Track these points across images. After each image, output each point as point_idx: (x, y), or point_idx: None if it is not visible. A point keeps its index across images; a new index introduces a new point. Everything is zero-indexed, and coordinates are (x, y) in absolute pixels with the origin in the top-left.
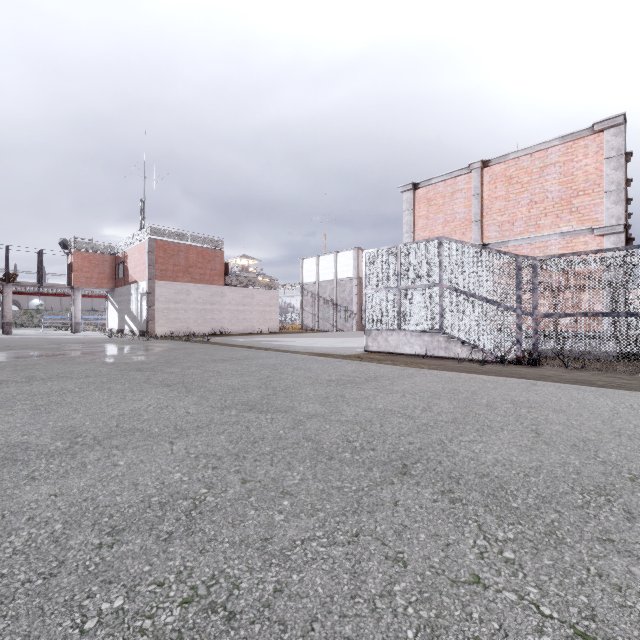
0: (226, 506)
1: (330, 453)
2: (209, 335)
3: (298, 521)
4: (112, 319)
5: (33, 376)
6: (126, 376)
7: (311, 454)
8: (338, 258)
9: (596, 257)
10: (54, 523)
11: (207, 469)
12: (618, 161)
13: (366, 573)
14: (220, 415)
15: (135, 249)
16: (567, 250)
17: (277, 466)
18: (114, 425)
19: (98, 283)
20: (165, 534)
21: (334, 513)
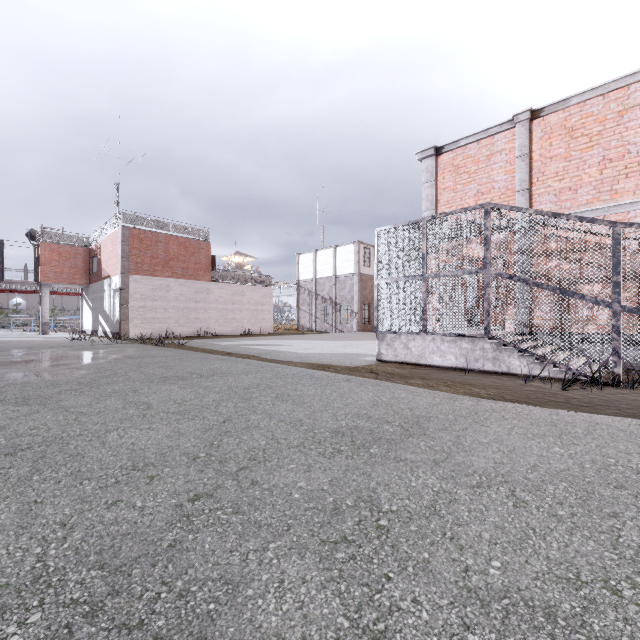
0: None
1: None
2: (192, 337)
3: None
4: (86, 319)
5: None
6: None
7: None
8: (337, 253)
9: None
10: None
11: None
12: None
13: None
14: None
15: (108, 239)
16: None
17: None
18: None
19: (69, 279)
20: None
21: None
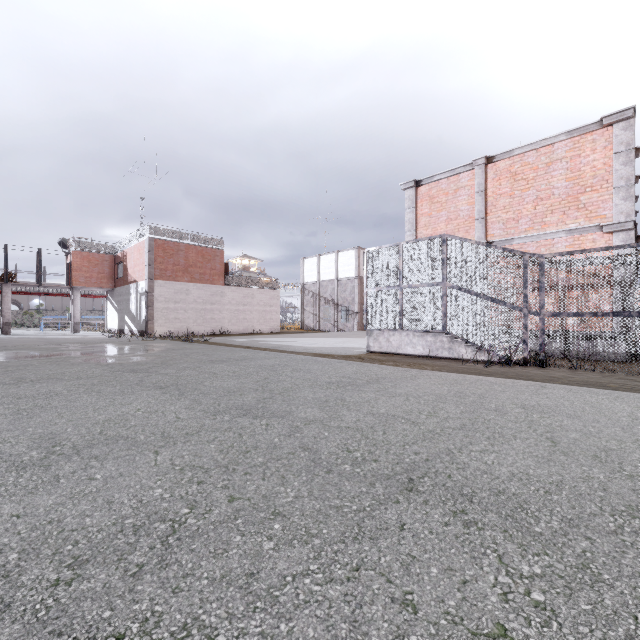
0: (209, 530)
1: (328, 465)
2: (209, 335)
3: (290, 550)
4: (112, 319)
5: (22, 378)
6: (119, 378)
7: (307, 466)
8: (339, 257)
9: (604, 255)
10: (9, 552)
11: (192, 484)
12: (627, 156)
13: (368, 622)
14: (212, 421)
15: (134, 248)
16: (574, 248)
17: (269, 480)
18: (97, 432)
19: (97, 283)
20: (135, 567)
21: (331, 540)
